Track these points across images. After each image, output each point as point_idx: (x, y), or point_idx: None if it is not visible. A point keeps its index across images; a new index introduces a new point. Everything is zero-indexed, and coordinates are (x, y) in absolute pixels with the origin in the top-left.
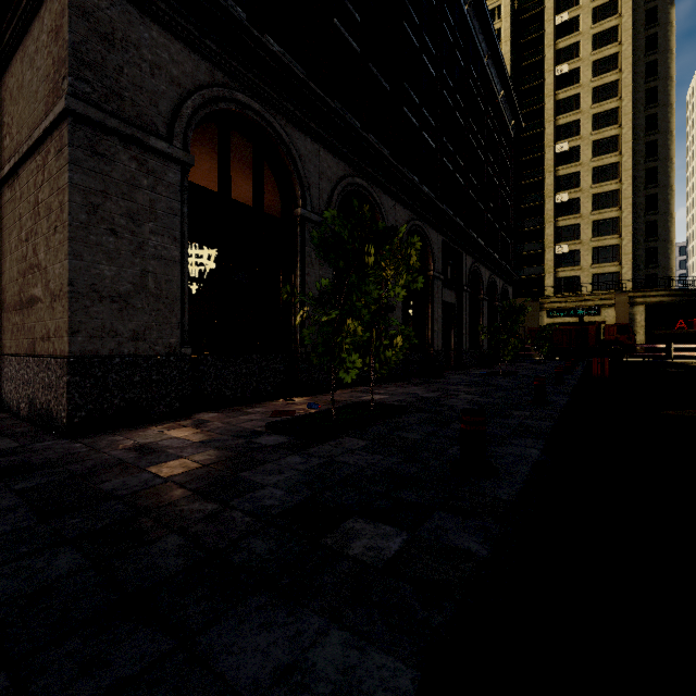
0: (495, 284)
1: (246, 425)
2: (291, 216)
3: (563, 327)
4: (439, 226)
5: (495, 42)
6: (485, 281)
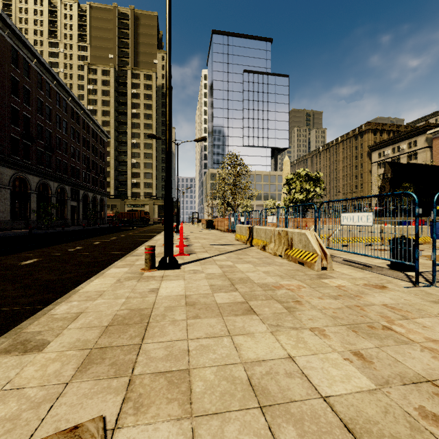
0: (96, 197)
1: (27, 231)
2: (27, 192)
3: (128, 212)
4: (69, 184)
5: (94, 120)
6: (91, 197)
